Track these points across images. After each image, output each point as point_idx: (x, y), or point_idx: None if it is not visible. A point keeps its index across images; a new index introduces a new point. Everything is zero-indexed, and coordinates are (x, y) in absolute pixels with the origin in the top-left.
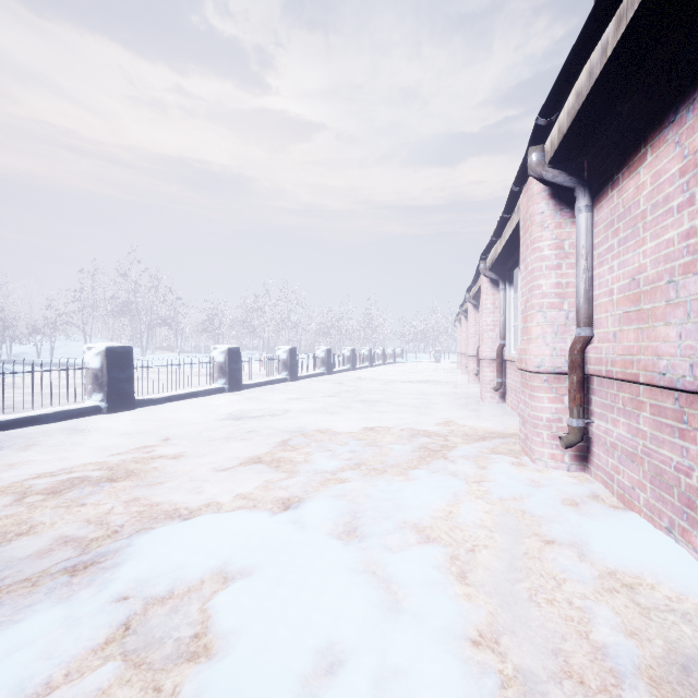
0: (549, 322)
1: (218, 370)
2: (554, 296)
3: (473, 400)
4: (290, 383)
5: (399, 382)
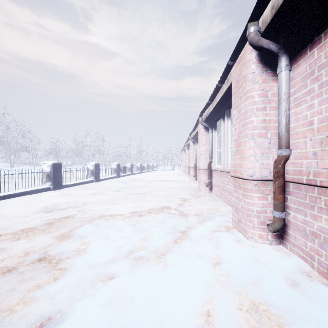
0: (258, 145)
1: (46, 176)
2: (262, 128)
3: (195, 191)
4: (95, 183)
5: (156, 181)
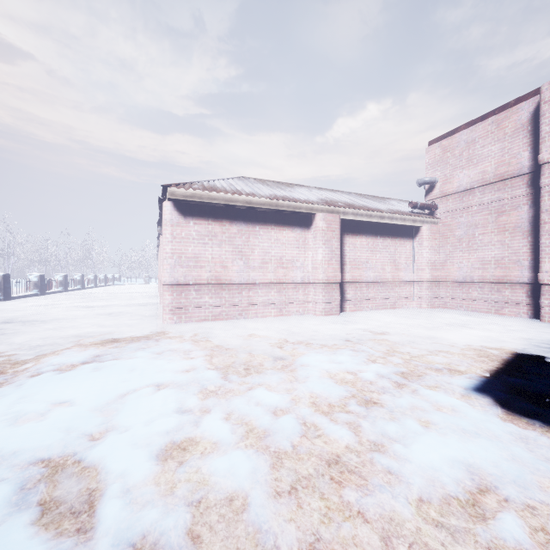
0: None
1: None
2: None
3: (156, 297)
4: (41, 296)
5: (119, 293)
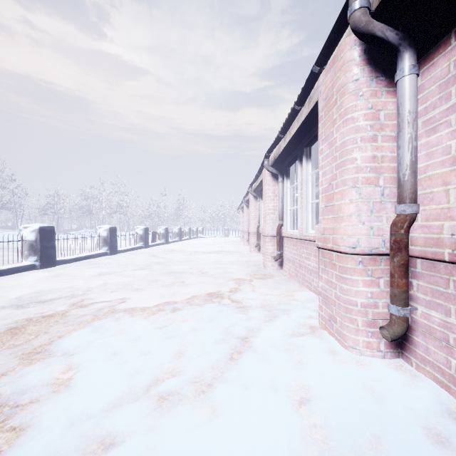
0: (364, 198)
1: (28, 248)
2: (370, 170)
3: (258, 267)
4: (110, 256)
5: (201, 253)
